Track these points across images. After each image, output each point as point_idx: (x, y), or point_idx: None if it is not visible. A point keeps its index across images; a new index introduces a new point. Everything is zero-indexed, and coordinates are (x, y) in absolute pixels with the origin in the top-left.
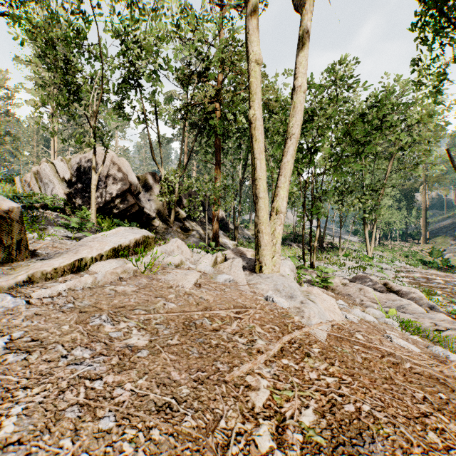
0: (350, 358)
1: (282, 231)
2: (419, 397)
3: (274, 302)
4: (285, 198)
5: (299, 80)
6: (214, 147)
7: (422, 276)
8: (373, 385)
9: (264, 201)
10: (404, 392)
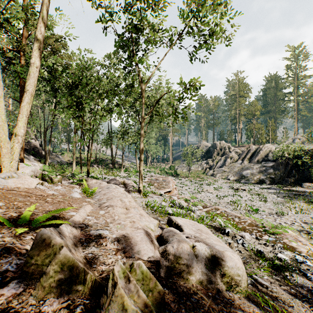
0: None
1: (20, 147)
2: None
3: None
4: (23, 127)
5: (33, 59)
6: (19, 87)
7: (155, 178)
8: None
9: (3, 128)
10: None
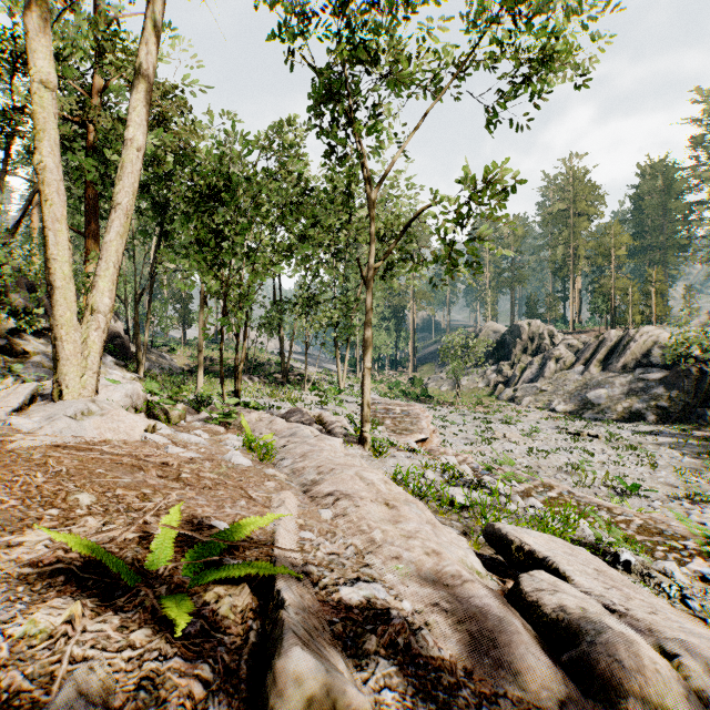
0: (25, 456)
1: (103, 338)
2: (54, 470)
3: (13, 425)
4: (107, 292)
5: (130, 130)
6: (84, 203)
7: (384, 407)
8: (2, 468)
9: (65, 294)
10: (42, 470)
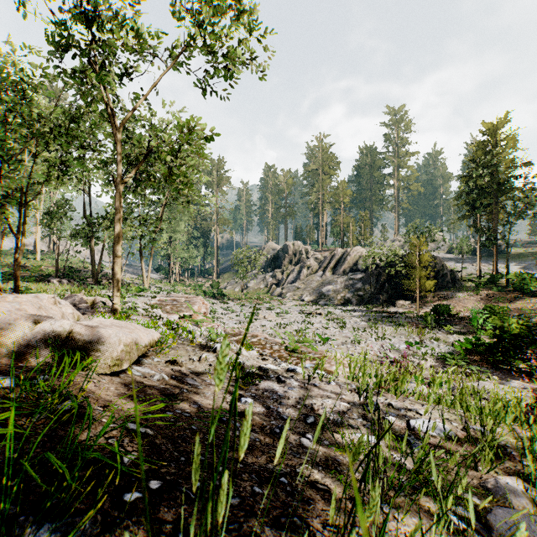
0: None
1: None
2: None
3: None
4: None
5: None
6: None
7: (172, 298)
8: None
9: None
10: None
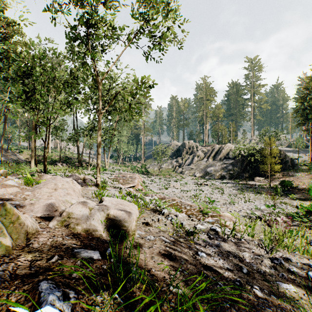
0: None
1: None
2: None
3: None
4: None
5: None
6: None
7: (122, 175)
8: None
9: None
10: None
